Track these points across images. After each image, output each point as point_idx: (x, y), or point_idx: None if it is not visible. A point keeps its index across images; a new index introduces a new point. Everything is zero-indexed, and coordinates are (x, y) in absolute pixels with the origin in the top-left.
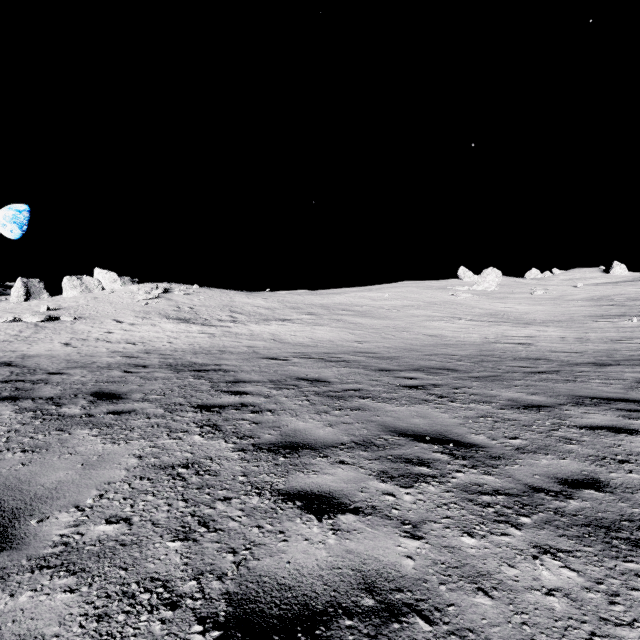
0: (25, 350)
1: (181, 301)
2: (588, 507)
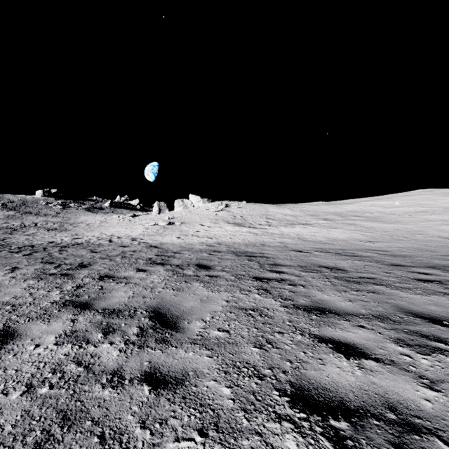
0: (161, 240)
1: (235, 212)
2: None
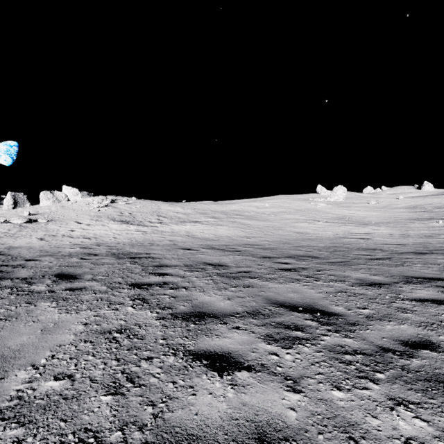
0: (11, 243)
1: (123, 208)
2: (427, 364)
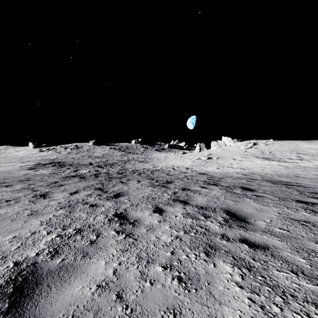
0: (205, 169)
1: (263, 149)
2: None
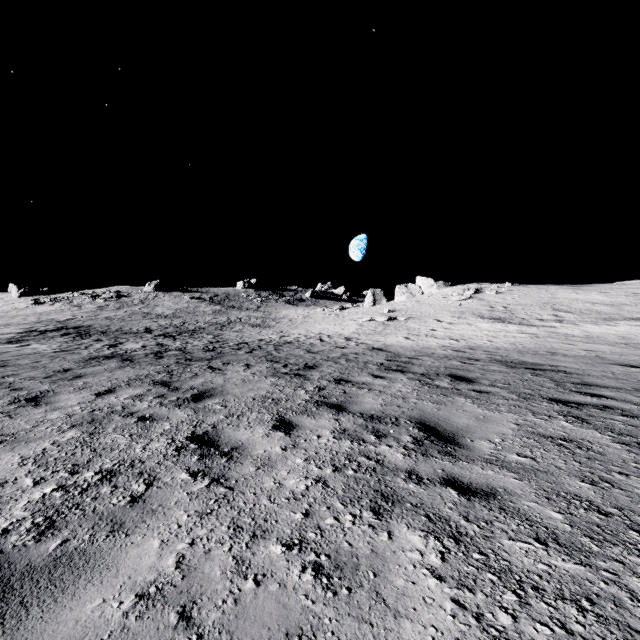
0: (383, 341)
1: (493, 300)
2: None
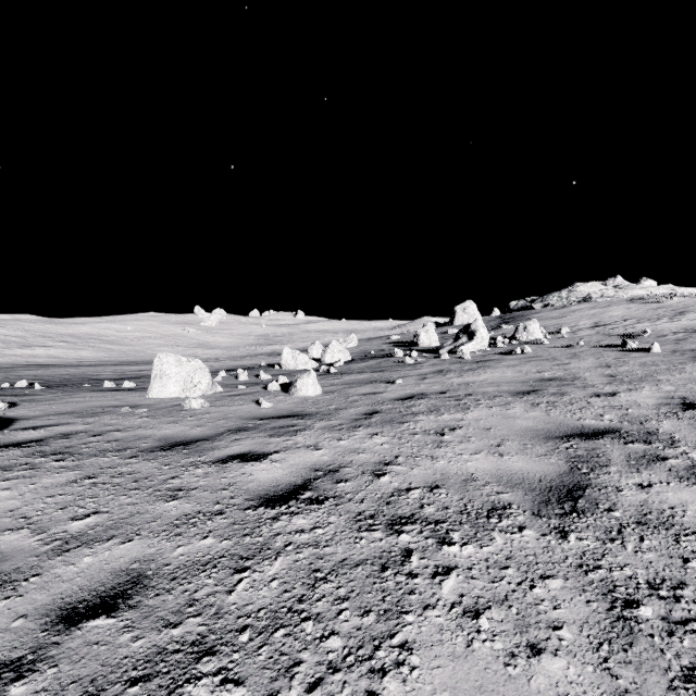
0: None
1: None
2: None
